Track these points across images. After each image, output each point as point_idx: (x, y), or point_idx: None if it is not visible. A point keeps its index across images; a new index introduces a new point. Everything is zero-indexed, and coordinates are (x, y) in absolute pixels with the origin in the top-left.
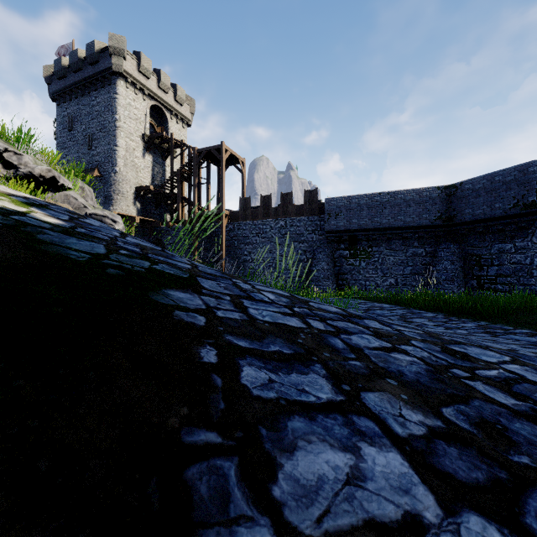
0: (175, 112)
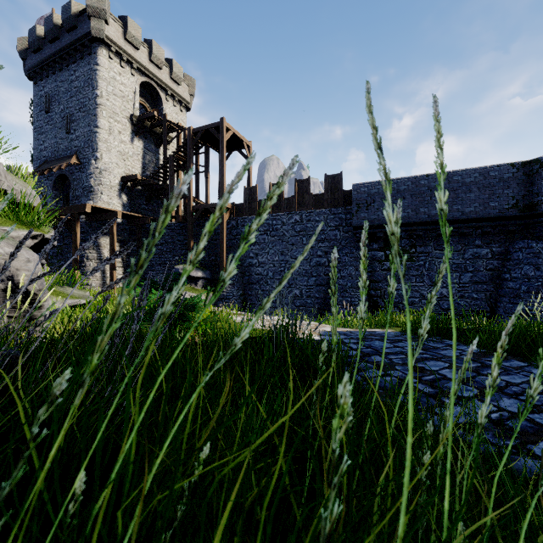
0: (171, 92)
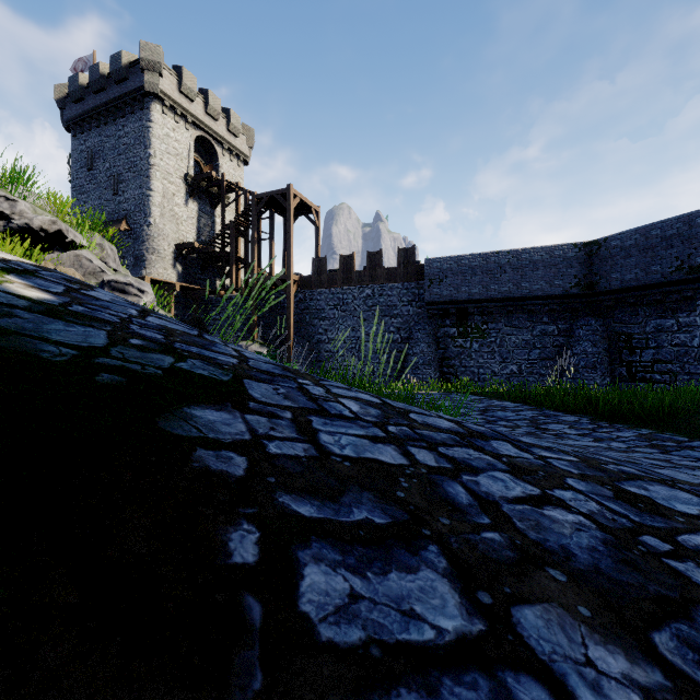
0: (228, 146)
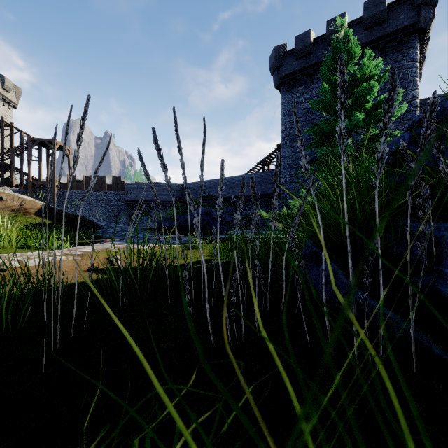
0: (2, 97)
